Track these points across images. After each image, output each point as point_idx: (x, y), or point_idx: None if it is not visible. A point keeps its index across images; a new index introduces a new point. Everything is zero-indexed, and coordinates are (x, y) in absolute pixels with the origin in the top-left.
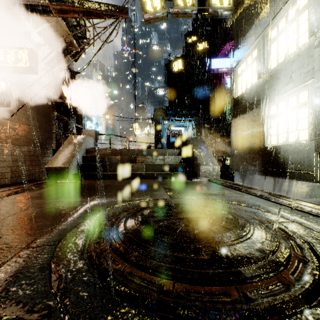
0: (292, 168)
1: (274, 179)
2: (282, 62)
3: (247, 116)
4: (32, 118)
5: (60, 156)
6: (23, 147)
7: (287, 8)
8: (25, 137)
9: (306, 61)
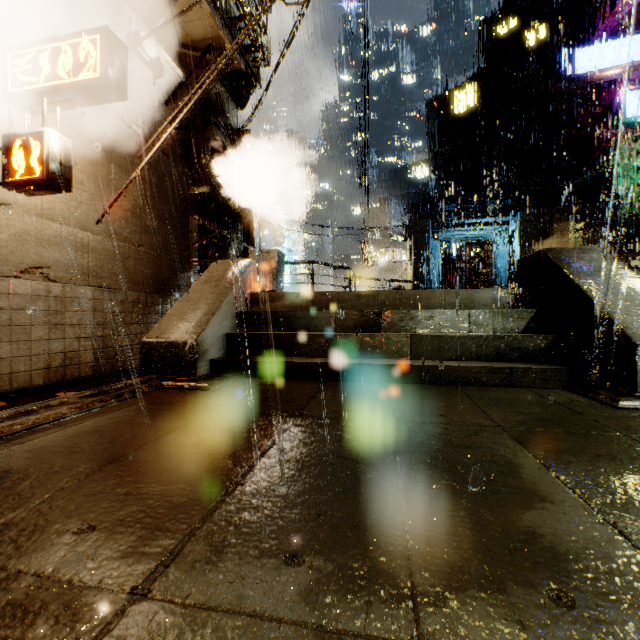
0: None
1: None
2: None
3: None
4: (146, 229)
5: (182, 313)
6: (123, 293)
7: None
8: (129, 270)
9: None
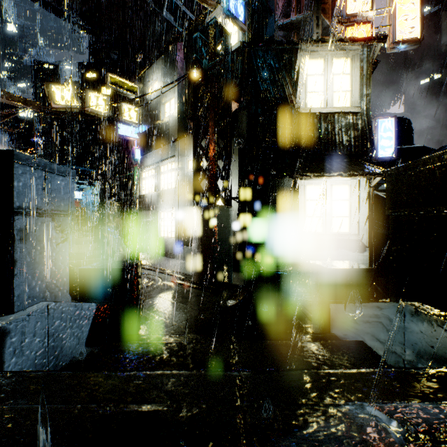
0: (169, 252)
1: (162, 258)
2: (165, 191)
3: (149, 213)
4: None
5: None
6: None
7: (168, 162)
8: None
9: (174, 198)
